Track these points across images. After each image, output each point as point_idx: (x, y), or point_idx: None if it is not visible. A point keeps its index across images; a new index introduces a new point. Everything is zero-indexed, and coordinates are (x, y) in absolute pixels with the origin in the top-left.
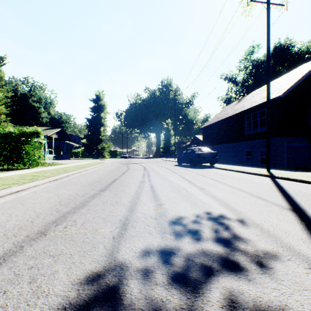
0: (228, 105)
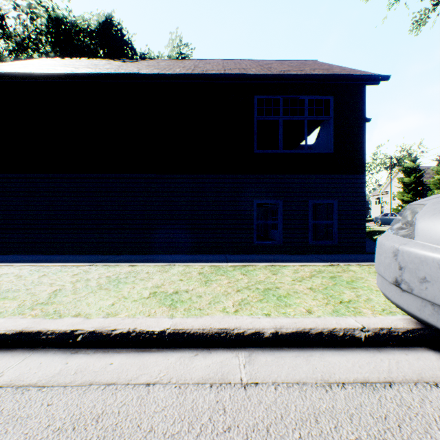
0: (56, 58)
